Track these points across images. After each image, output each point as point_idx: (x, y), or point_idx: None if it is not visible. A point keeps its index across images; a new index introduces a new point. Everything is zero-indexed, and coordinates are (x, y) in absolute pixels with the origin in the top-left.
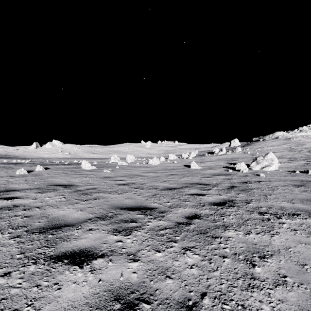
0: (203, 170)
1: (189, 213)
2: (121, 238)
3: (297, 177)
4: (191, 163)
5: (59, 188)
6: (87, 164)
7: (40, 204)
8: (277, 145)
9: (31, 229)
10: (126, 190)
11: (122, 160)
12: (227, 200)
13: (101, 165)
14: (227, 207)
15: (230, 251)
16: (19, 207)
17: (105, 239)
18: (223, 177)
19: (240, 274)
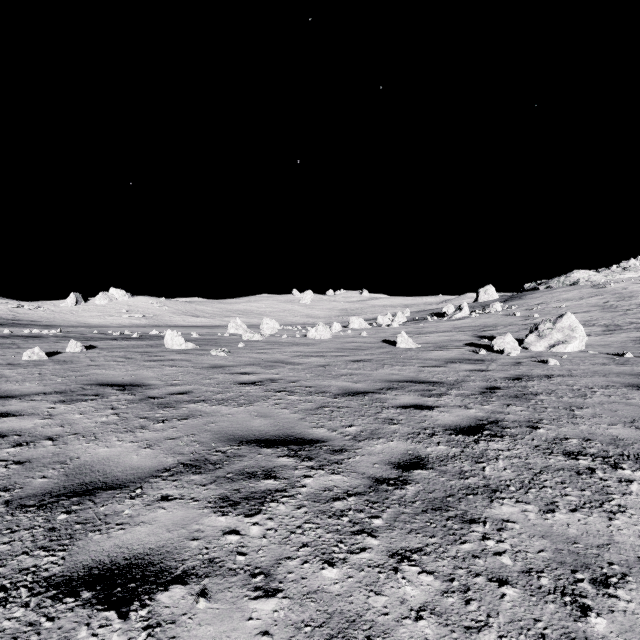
0: (425, 352)
1: (402, 454)
2: (236, 523)
3: (630, 366)
4: (398, 336)
5: (109, 391)
6: (176, 339)
7: (58, 431)
8: (577, 298)
9: (21, 496)
10: (256, 396)
11: (253, 330)
12: (486, 422)
13: (207, 340)
14: (488, 439)
15: (514, 565)
16: (8, 437)
17: (197, 527)
18: (468, 367)
19: (553, 639)
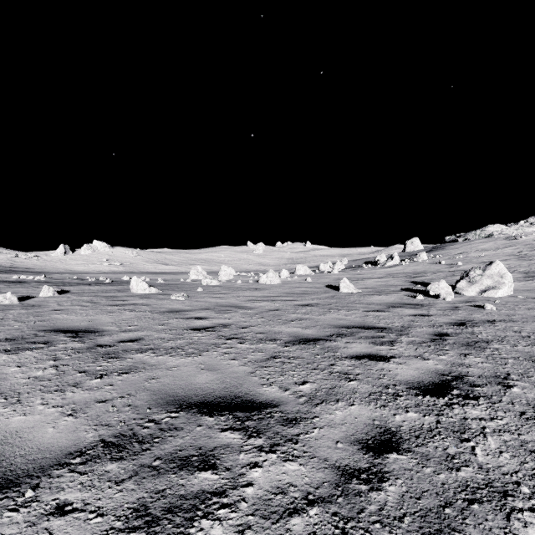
0: (366, 296)
1: (367, 425)
2: None
3: None
4: (341, 282)
5: (60, 338)
6: (140, 285)
7: None
8: (494, 249)
9: None
10: (206, 344)
11: (212, 276)
12: (450, 377)
13: (170, 285)
14: (462, 402)
15: None
16: None
17: None
18: (410, 311)
19: None
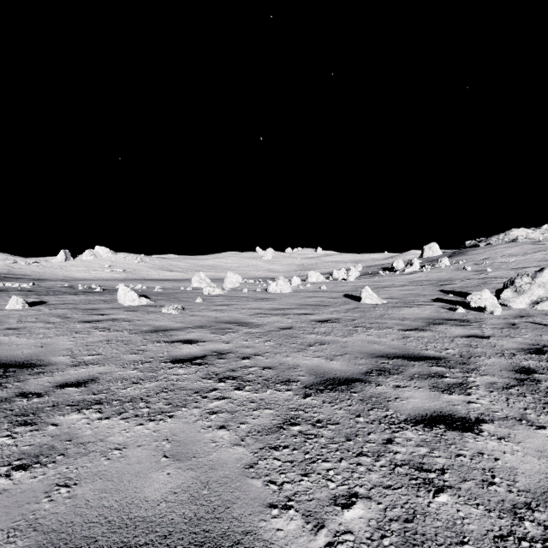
0: (394, 309)
1: None
2: None
3: None
4: (363, 291)
5: None
6: (128, 295)
7: None
8: (522, 254)
9: None
10: (186, 390)
11: (217, 283)
12: None
13: (167, 295)
14: None
15: None
16: None
17: None
18: (459, 331)
19: None
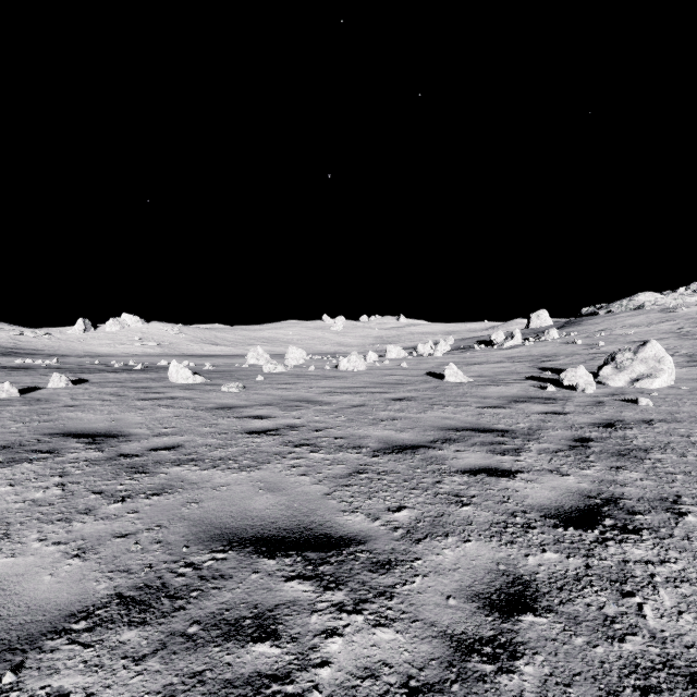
0: (479, 387)
1: (490, 572)
2: None
3: None
4: (446, 368)
5: (70, 445)
6: (182, 372)
7: None
8: (646, 324)
9: None
10: (267, 452)
11: (276, 360)
12: (599, 500)
13: (221, 372)
14: (618, 537)
15: None
16: None
17: None
18: (539, 408)
19: None
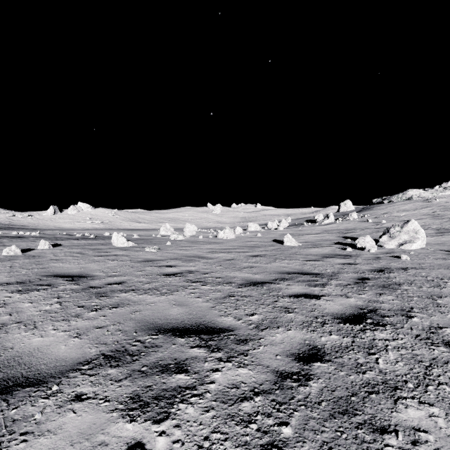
0: (305, 249)
1: (300, 344)
2: (143, 432)
3: None
4: (285, 237)
5: (59, 282)
6: (120, 239)
7: (4, 320)
8: (412, 209)
9: None
10: (176, 286)
11: (178, 232)
12: (366, 310)
13: (144, 240)
14: (373, 328)
15: None
16: None
17: (102, 438)
18: (340, 261)
19: None
